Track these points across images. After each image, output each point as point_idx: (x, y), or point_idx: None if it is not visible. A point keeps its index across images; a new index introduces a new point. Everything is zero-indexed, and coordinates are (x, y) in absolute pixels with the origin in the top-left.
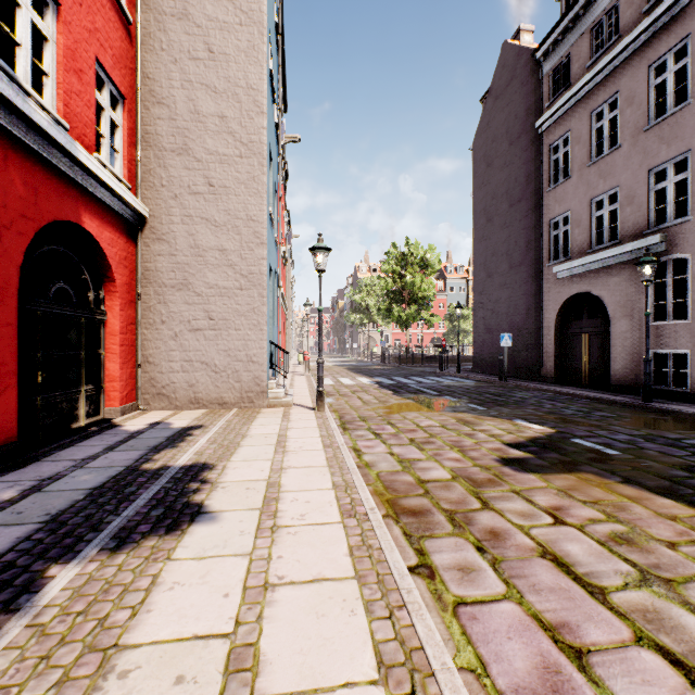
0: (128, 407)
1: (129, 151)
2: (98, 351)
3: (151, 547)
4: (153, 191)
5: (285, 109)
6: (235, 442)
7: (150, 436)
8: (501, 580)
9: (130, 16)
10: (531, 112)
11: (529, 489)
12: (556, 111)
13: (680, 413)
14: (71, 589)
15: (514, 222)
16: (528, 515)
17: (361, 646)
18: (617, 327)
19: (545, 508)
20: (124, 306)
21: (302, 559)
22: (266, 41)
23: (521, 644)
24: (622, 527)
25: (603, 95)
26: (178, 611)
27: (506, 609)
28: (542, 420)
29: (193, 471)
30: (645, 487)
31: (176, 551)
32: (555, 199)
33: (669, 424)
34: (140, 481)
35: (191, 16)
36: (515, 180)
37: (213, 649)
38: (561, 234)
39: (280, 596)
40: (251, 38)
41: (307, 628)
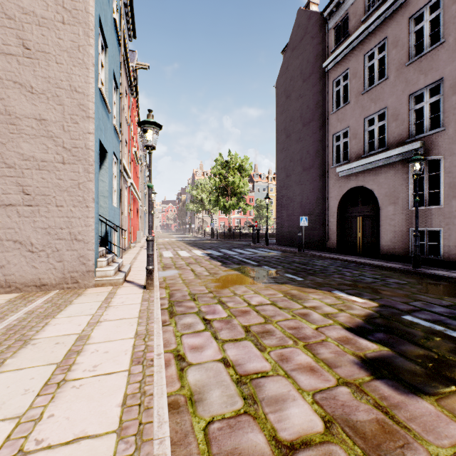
0: None
1: None
2: None
3: None
4: None
5: (134, 34)
6: None
7: None
8: None
9: None
10: (319, 57)
11: None
12: (339, 54)
13: (451, 278)
14: None
15: (306, 137)
16: None
17: None
18: (385, 211)
19: None
20: None
21: None
22: None
23: None
24: None
25: (374, 41)
26: None
27: None
28: (356, 291)
29: None
30: None
31: None
32: (337, 119)
33: (455, 290)
34: None
35: None
36: (307, 107)
37: None
38: (342, 144)
39: None
40: None
41: None
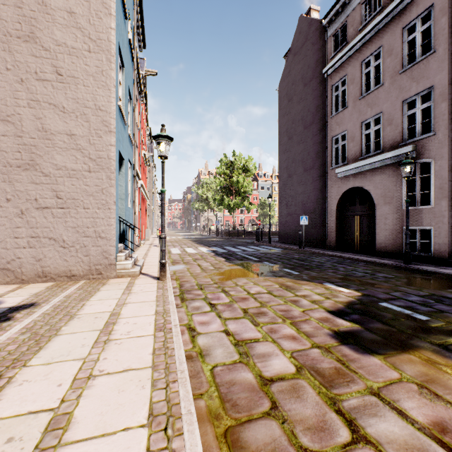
0: None
1: None
2: None
3: None
4: None
5: (144, 45)
6: (54, 328)
7: None
8: None
9: None
10: (319, 63)
11: (386, 385)
12: (337, 61)
13: (436, 273)
14: None
15: (307, 139)
16: (418, 451)
17: None
18: (380, 211)
19: (429, 430)
20: None
21: None
22: None
23: None
24: None
25: (370, 49)
26: None
27: None
28: (345, 283)
29: None
30: None
31: None
32: (336, 122)
33: (436, 283)
34: None
35: None
36: (308, 110)
37: None
38: (341, 146)
39: None
40: None
41: None
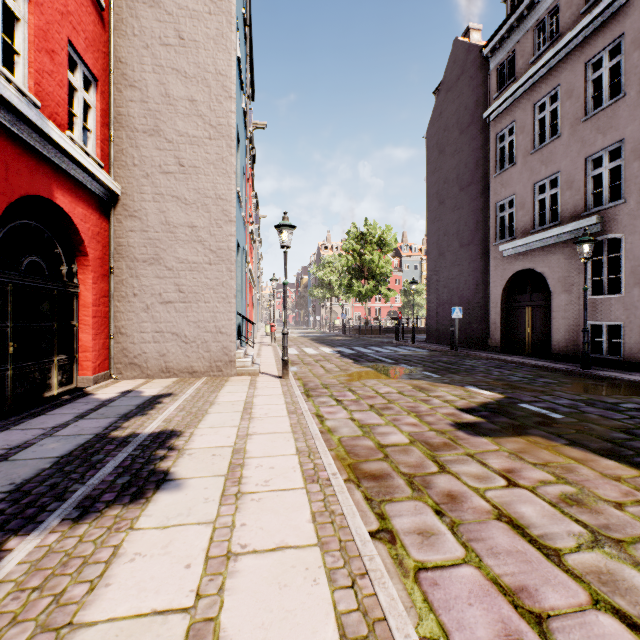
0: (101, 376)
1: (102, 131)
2: (71, 322)
3: (114, 517)
4: (125, 170)
5: (252, 97)
6: (203, 409)
7: (121, 403)
8: (459, 544)
9: (103, 2)
10: (479, 104)
11: (482, 452)
12: (502, 103)
13: (615, 379)
14: (28, 562)
15: (464, 204)
16: (482, 477)
17: (323, 618)
18: (557, 301)
19: (498, 471)
20: (97, 280)
21: (265, 527)
22: (234, 30)
23: (482, 610)
24: (571, 488)
25: (545, 88)
26: (138, 585)
27: (466, 574)
28: (491, 387)
29: (161, 438)
30: (589, 449)
31: (139, 520)
32: (501, 183)
33: (606, 389)
34: (108, 449)
35: (162, 4)
36: (465, 166)
37: (171, 626)
38: (507, 215)
39: (243, 566)
40: (220, 26)
41: (269, 599)
